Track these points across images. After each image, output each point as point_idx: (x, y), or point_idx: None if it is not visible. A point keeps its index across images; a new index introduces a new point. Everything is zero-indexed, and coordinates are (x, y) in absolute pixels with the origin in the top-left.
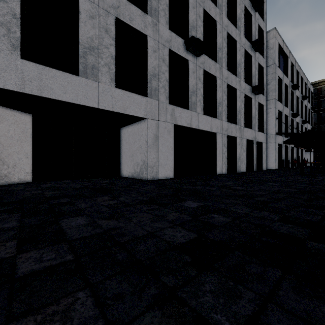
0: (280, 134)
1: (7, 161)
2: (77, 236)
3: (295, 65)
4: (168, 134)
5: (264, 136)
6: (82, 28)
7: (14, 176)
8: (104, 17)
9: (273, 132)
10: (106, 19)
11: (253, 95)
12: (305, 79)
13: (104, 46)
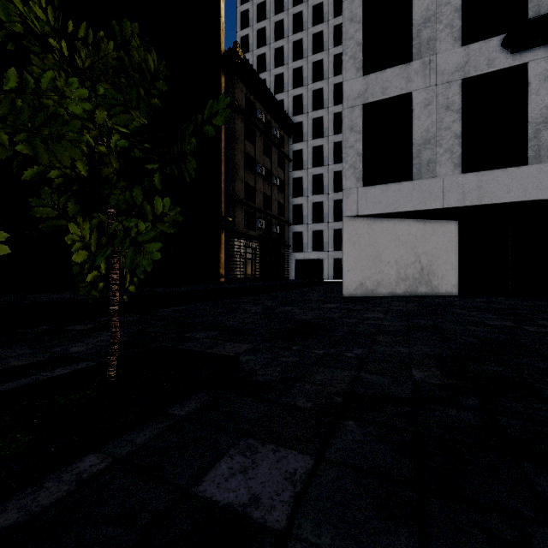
0: None
1: (436, 273)
2: None
3: None
4: None
5: None
6: (531, 102)
7: (442, 288)
8: None
9: None
10: None
11: None
12: None
13: None
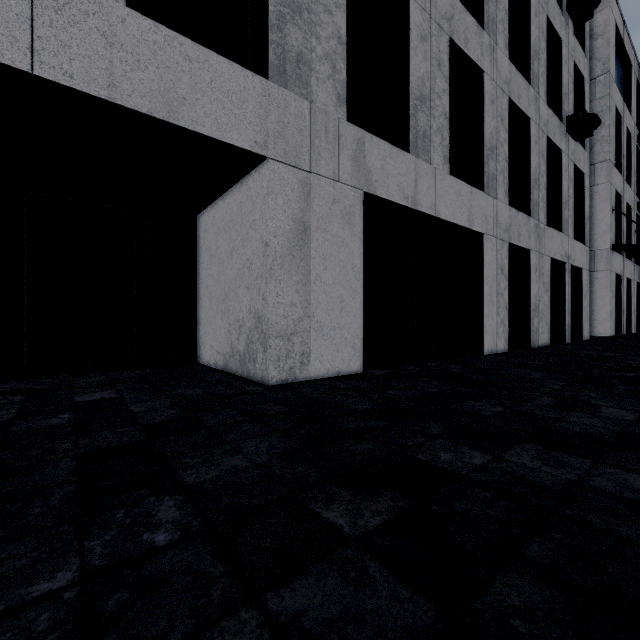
0: (621, 249)
1: None
2: None
3: None
4: (345, 223)
5: (586, 254)
6: None
7: None
8: None
9: (606, 244)
10: None
11: (564, 144)
12: None
13: None
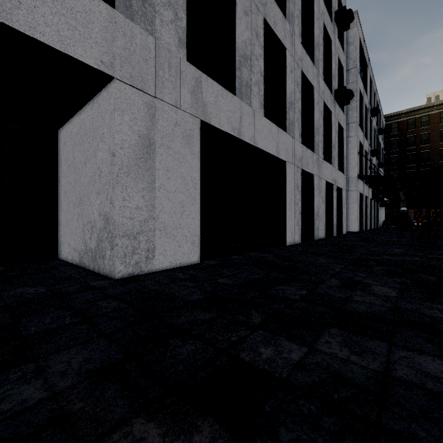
0: (363, 177)
1: None
2: None
3: (373, 82)
4: (186, 143)
5: (344, 180)
6: None
7: None
8: None
9: (355, 174)
10: None
11: (332, 108)
12: (380, 107)
13: None
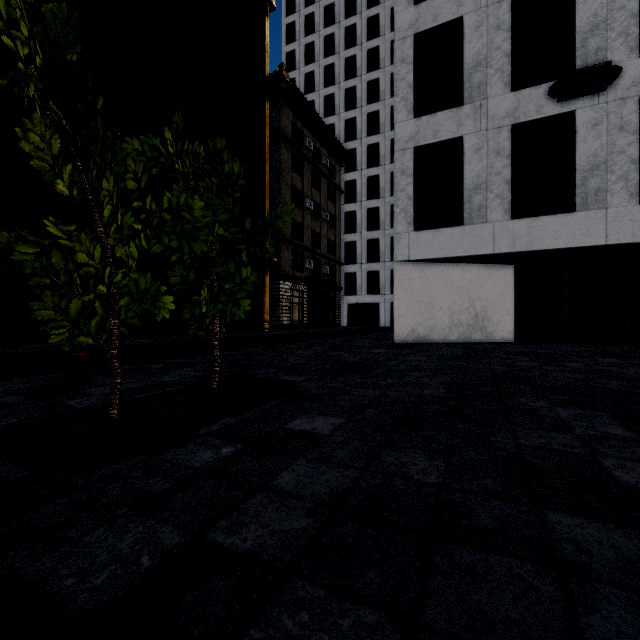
0: None
1: (491, 319)
2: (575, 367)
3: None
4: None
5: None
6: (579, 150)
7: (497, 334)
8: (616, 111)
9: None
10: (620, 112)
11: None
12: None
13: (616, 153)
